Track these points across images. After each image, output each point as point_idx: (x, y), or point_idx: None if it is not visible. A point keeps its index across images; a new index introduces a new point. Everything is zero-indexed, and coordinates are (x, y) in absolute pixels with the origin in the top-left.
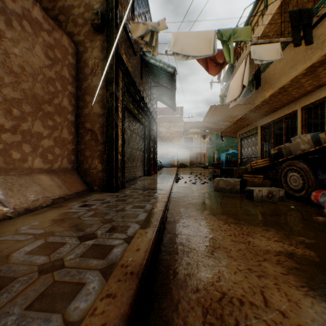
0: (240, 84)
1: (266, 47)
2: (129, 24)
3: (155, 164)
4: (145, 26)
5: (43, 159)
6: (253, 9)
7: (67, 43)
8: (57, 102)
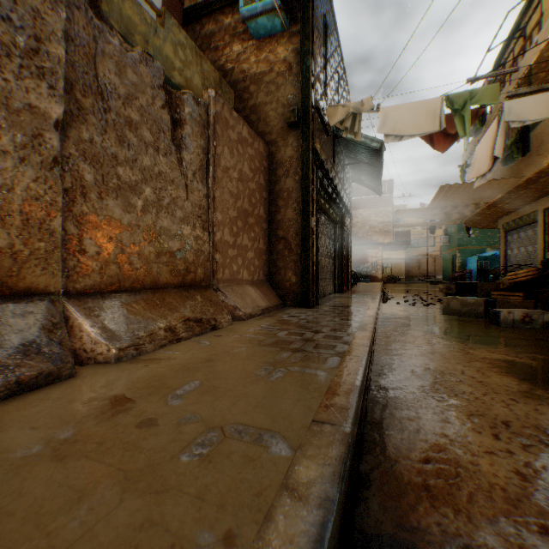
0: (488, 155)
1: (530, 99)
2: (322, 101)
3: (349, 276)
4: (346, 109)
5: (248, 271)
6: (528, 4)
7: (262, 147)
8: (256, 213)
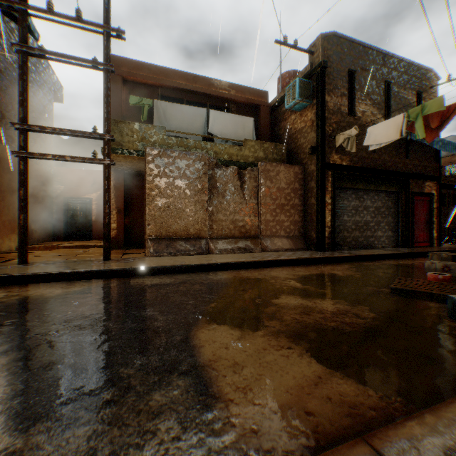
0: None
1: None
2: (344, 125)
3: (431, 234)
4: (343, 135)
5: (284, 231)
6: None
7: (297, 169)
8: (291, 203)
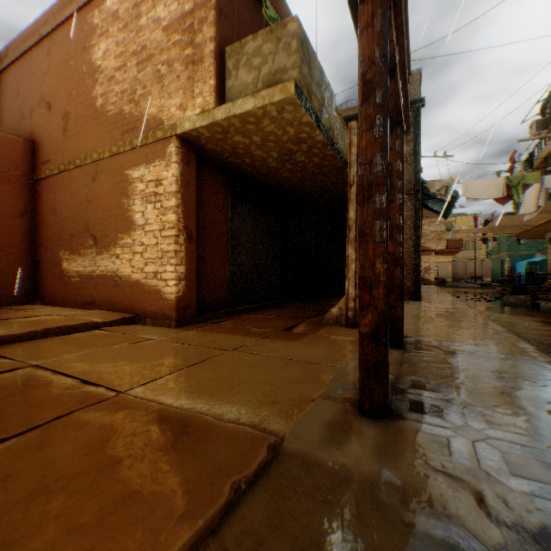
0: (534, 204)
1: None
2: None
3: None
4: (441, 183)
5: None
6: None
7: None
8: None
